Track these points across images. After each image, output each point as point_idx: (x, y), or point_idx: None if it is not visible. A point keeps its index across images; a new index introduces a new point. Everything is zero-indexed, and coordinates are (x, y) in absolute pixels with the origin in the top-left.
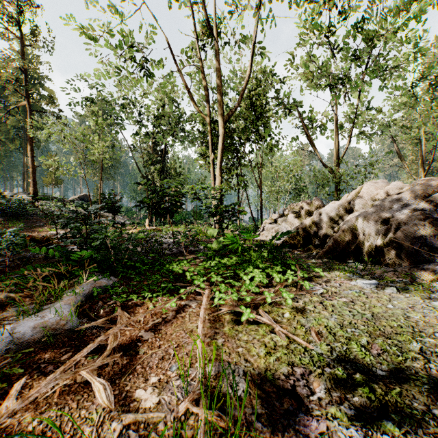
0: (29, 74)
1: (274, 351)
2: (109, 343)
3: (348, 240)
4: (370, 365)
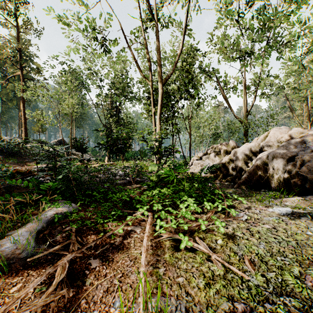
0: (22, 53)
1: (212, 282)
2: (56, 277)
3: (260, 173)
4: (308, 300)
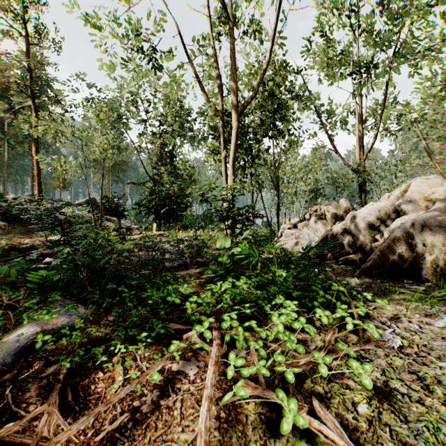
0: (37, 76)
1: None
2: None
3: (401, 252)
4: None
